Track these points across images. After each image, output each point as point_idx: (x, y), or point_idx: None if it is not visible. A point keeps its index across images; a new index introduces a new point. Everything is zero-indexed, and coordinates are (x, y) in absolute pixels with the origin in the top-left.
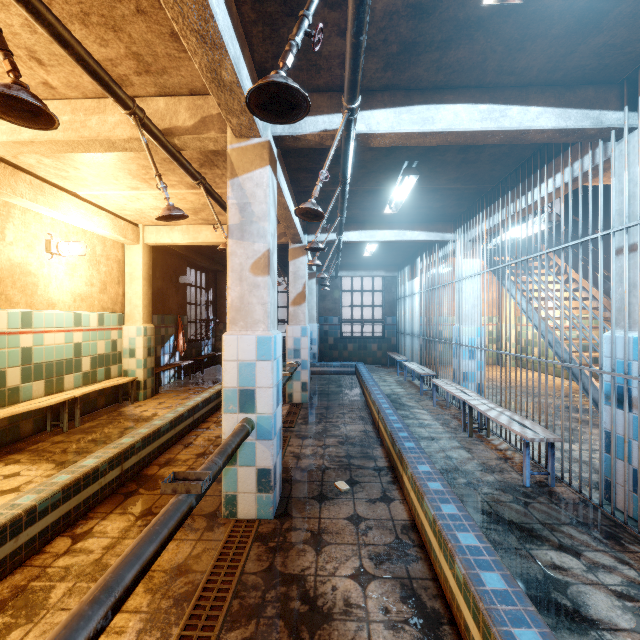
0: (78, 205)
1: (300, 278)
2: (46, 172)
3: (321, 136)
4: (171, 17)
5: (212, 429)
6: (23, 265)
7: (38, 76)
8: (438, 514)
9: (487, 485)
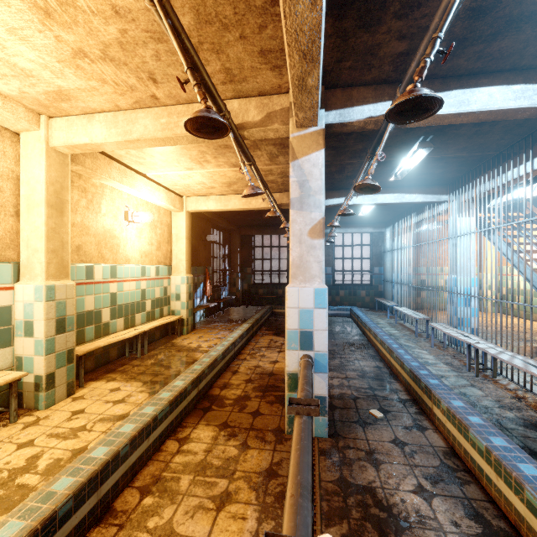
0: (146, 183)
1: None
2: (129, 160)
3: (365, 122)
4: (286, 42)
5: (249, 360)
6: (111, 231)
7: (149, 91)
8: (490, 445)
9: (509, 421)
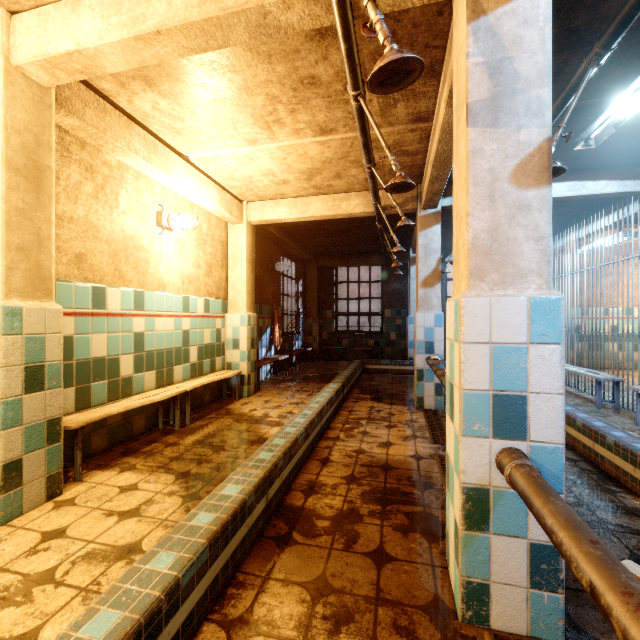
0: (188, 171)
1: (433, 252)
2: (160, 125)
3: None
4: None
5: (344, 439)
6: (135, 238)
7: None
8: None
9: None
